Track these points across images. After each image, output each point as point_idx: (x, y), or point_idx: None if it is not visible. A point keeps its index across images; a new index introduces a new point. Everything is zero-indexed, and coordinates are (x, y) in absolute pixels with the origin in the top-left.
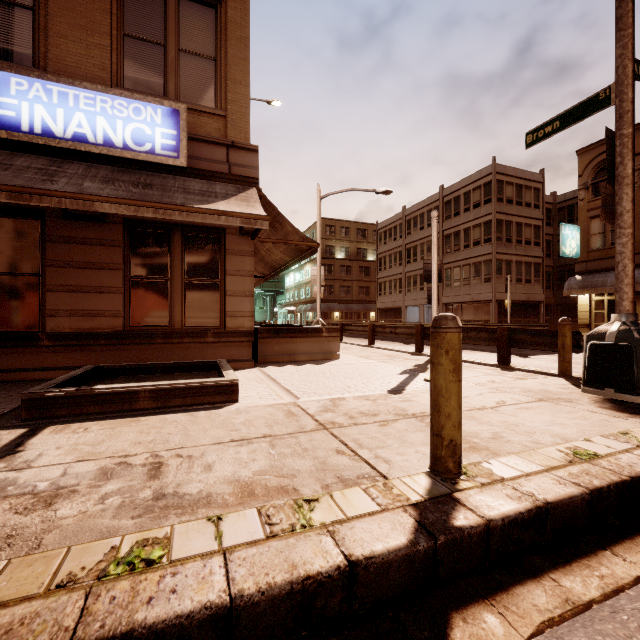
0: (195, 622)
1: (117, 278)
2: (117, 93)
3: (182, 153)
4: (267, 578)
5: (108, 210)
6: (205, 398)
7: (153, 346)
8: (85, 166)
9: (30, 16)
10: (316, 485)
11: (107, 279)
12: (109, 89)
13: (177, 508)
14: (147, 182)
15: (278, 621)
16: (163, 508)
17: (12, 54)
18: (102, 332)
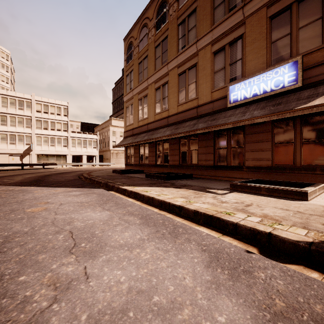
0: (229, 222)
1: (268, 145)
2: (268, 70)
3: (298, 80)
4: (246, 224)
5: (259, 121)
6: (289, 195)
7: (284, 173)
8: (256, 105)
9: (241, 61)
10: (290, 224)
11: (265, 145)
12: (265, 70)
13: (243, 211)
14: (279, 102)
15: (247, 234)
16: (240, 210)
17: (236, 77)
18: (263, 166)
